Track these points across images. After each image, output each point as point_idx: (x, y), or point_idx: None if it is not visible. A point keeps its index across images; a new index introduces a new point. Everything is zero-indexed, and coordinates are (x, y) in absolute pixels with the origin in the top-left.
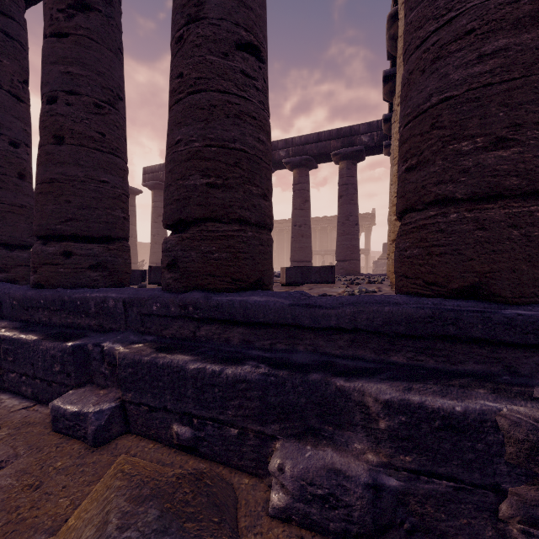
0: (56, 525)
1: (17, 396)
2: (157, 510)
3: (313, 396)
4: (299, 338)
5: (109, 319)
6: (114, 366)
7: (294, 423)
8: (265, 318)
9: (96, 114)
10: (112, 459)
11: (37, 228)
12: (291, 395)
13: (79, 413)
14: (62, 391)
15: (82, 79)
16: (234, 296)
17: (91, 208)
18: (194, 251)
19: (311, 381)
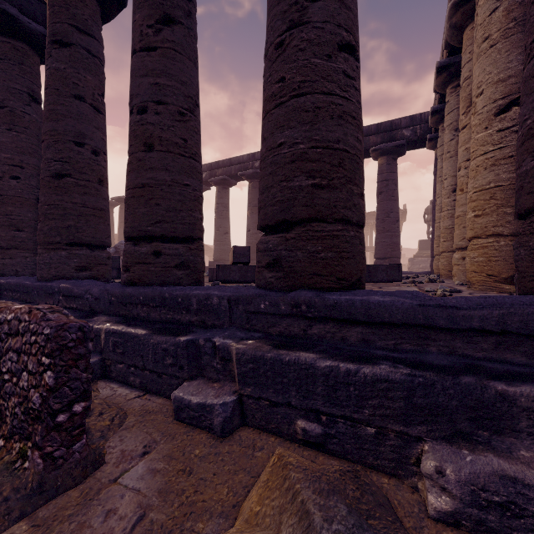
0: (226, 510)
1: (124, 385)
2: (342, 505)
3: (464, 399)
4: (429, 339)
5: (211, 316)
6: (228, 361)
7: (440, 425)
8: (391, 318)
9: (180, 121)
10: (243, 450)
11: (130, 230)
12: (440, 397)
13: (204, 404)
14: (172, 382)
15: (169, 89)
16: (348, 295)
17: (176, 210)
18: (300, 251)
19: (462, 383)
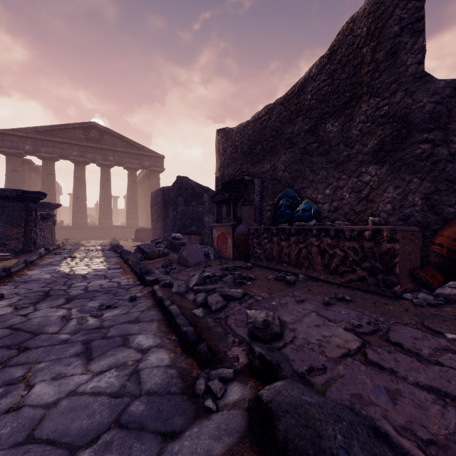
0: None
1: None
2: None
3: None
4: None
5: None
6: None
7: None
8: None
9: None
10: None
11: None
12: None
13: None
14: None
15: None
16: None
17: None
18: None
19: None
